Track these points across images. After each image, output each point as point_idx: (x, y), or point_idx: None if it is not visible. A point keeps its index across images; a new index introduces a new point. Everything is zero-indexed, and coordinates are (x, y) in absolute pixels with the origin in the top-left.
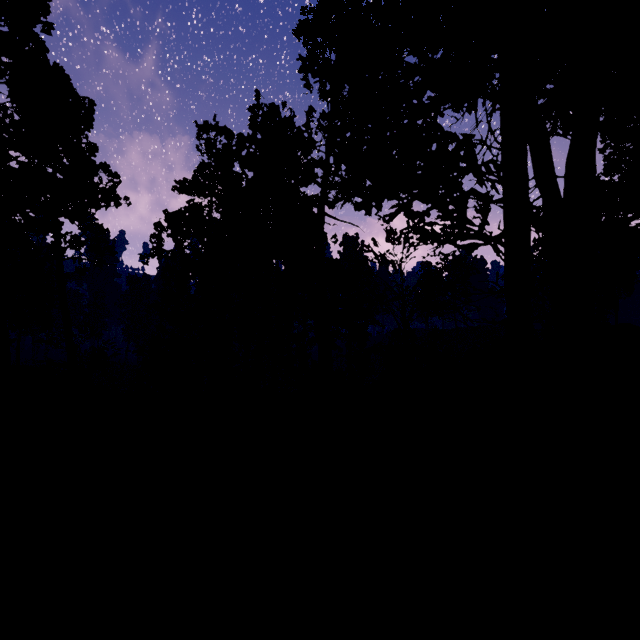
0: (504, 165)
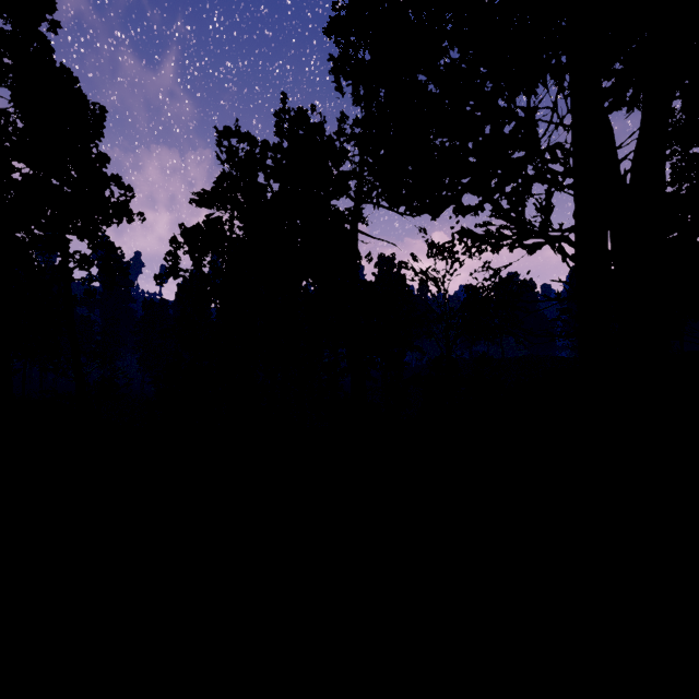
0: (575, 145)
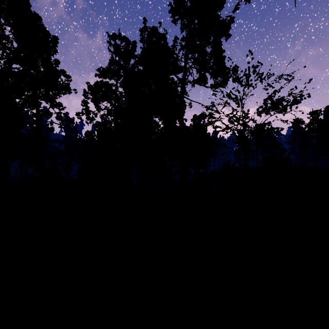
0: None
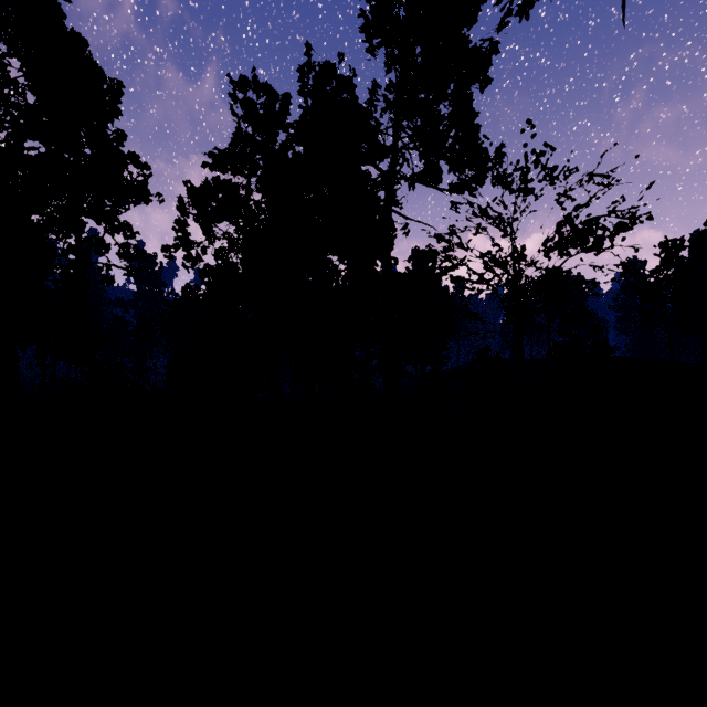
0: None
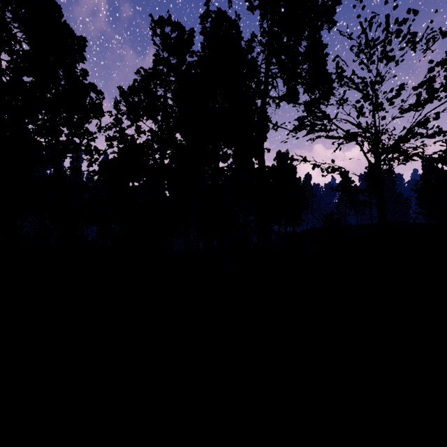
0: None
